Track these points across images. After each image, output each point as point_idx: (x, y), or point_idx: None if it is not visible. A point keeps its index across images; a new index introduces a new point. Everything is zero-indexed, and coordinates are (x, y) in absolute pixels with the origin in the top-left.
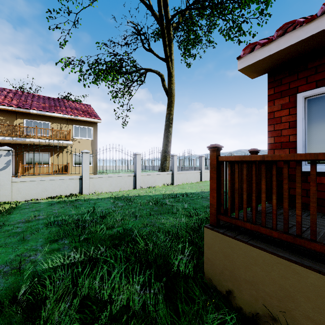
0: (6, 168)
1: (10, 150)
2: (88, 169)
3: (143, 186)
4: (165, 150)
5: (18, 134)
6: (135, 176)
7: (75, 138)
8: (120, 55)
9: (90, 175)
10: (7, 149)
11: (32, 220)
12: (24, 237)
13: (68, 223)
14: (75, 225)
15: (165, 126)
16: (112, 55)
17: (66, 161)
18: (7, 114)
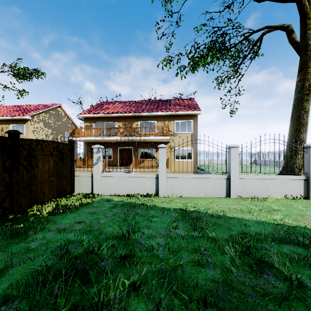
0: (97, 164)
1: (99, 147)
2: (164, 167)
3: (244, 196)
4: (295, 138)
5: (131, 134)
6: (229, 180)
7: (176, 133)
8: (221, 28)
9: (167, 175)
10: (97, 146)
11: (68, 228)
12: (13, 264)
13: (76, 254)
14: (56, 272)
15: (295, 101)
16: (212, 33)
17: (168, 155)
18: (129, 119)
